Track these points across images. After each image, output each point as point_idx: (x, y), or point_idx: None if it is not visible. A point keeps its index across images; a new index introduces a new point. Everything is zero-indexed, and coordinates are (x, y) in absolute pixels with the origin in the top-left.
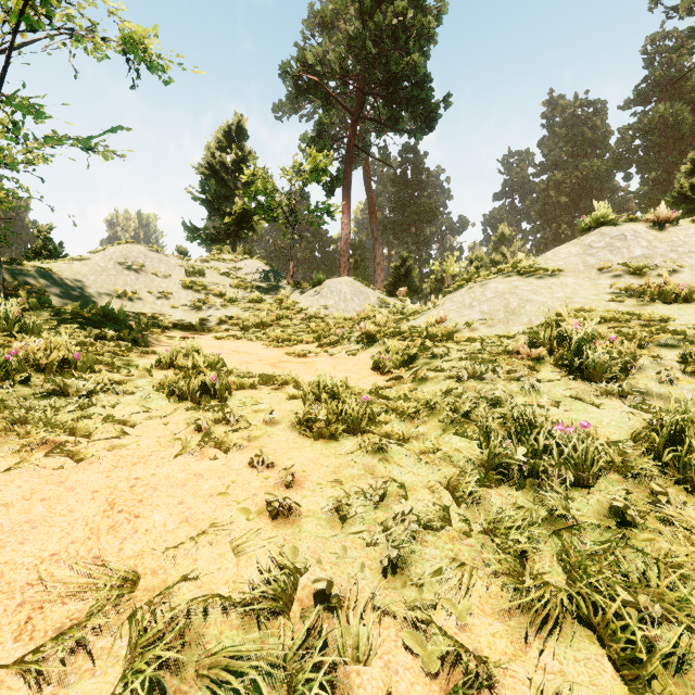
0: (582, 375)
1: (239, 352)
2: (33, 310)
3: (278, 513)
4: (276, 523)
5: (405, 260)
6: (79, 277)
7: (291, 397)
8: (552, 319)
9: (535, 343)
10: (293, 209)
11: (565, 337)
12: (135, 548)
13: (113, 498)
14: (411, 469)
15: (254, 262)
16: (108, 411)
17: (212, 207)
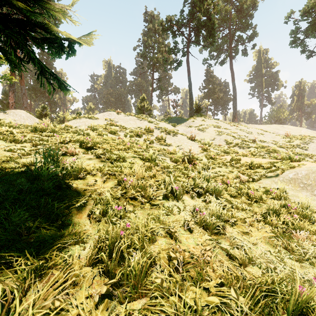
0: (94, 131)
1: None
2: None
3: None
4: None
5: (45, 108)
6: None
7: None
8: None
9: (89, 129)
10: None
11: None
12: None
13: None
14: None
15: None
16: None
17: None
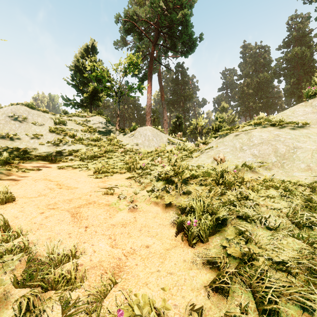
0: None
1: (62, 186)
2: None
3: None
4: None
5: (179, 118)
6: None
7: None
8: None
9: None
10: (119, 87)
11: None
12: None
13: None
14: None
15: (98, 117)
16: None
17: (78, 88)
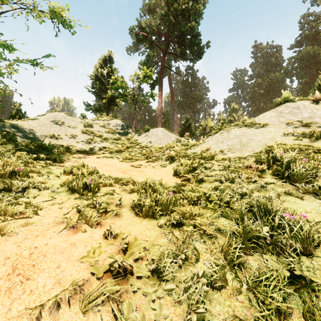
0: (289, 180)
1: (107, 165)
2: (3, 144)
3: (118, 274)
4: (116, 283)
5: (188, 119)
6: (32, 128)
7: (131, 192)
8: (265, 149)
9: (259, 162)
10: (135, 95)
11: (274, 158)
12: (19, 309)
13: (16, 264)
14: (198, 239)
15: (117, 120)
16: (31, 200)
17: (97, 95)
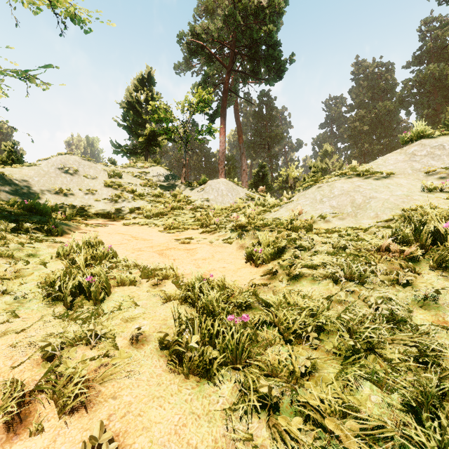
0: None
1: (137, 238)
2: None
3: None
4: None
5: (262, 167)
6: (26, 178)
7: (167, 299)
8: (398, 214)
9: (396, 238)
10: (185, 130)
11: None
12: None
13: None
14: None
15: (158, 168)
16: None
17: (131, 131)
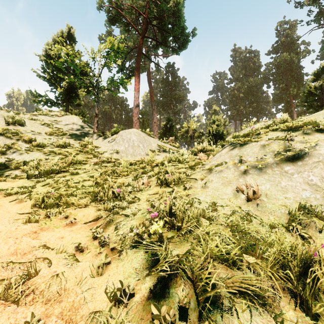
0: None
1: None
2: None
3: None
4: None
5: (169, 120)
6: None
7: None
8: None
9: None
10: (97, 80)
11: None
12: None
13: None
14: None
15: (72, 117)
16: None
17: (51, 83)
